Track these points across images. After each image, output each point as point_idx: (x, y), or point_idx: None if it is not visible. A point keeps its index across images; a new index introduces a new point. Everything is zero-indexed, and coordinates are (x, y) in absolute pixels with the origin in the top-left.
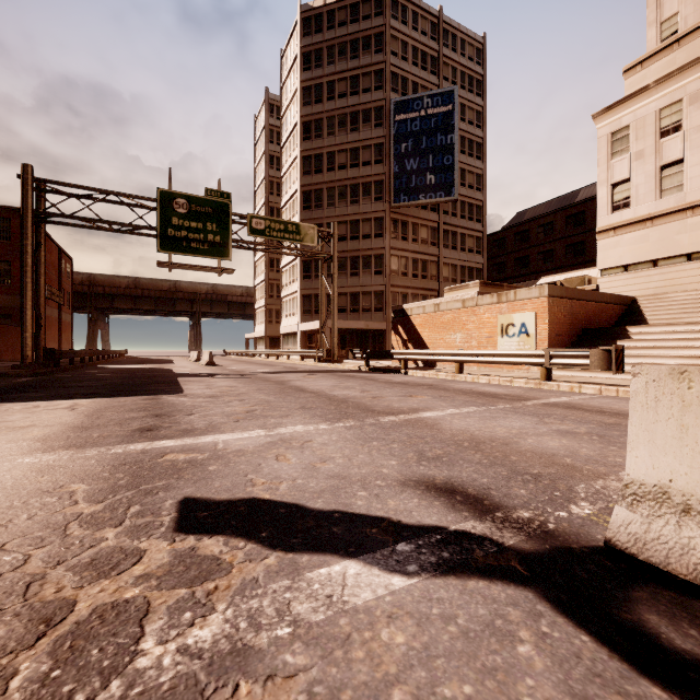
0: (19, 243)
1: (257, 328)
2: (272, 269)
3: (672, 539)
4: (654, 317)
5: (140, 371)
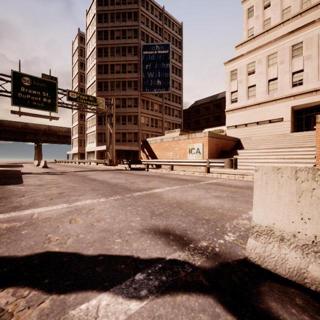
0: None
1: (73, 149)
2: (82, 119)
3: (276, 255)
4: (246, 146)
5: None
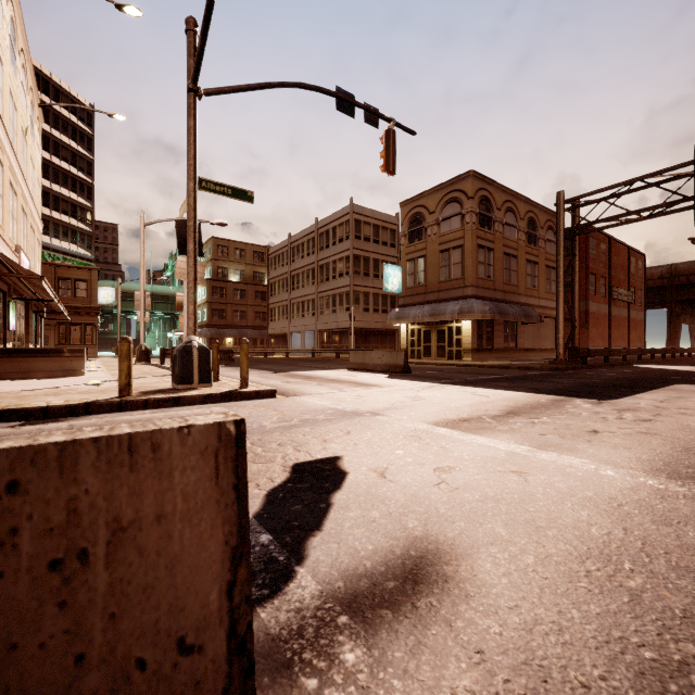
0: (584, 255)
1: None
2: None
3: None
4: None
5: (659, 373)
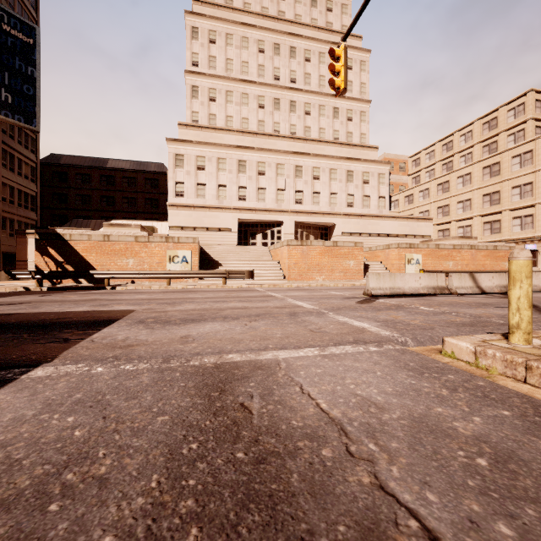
0: None
1: None
2: None
3: (377, 292)
4: (214, 256)
5: None
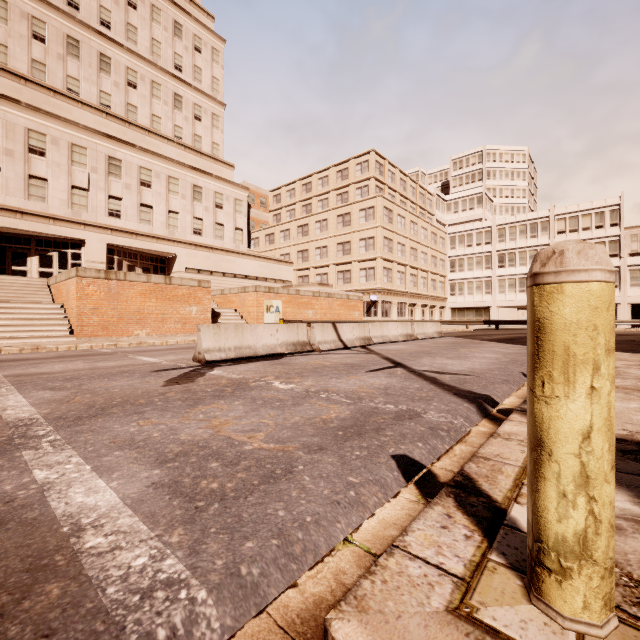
0: None
1: None
2: None
3: (214, 355)
4: None
5: None
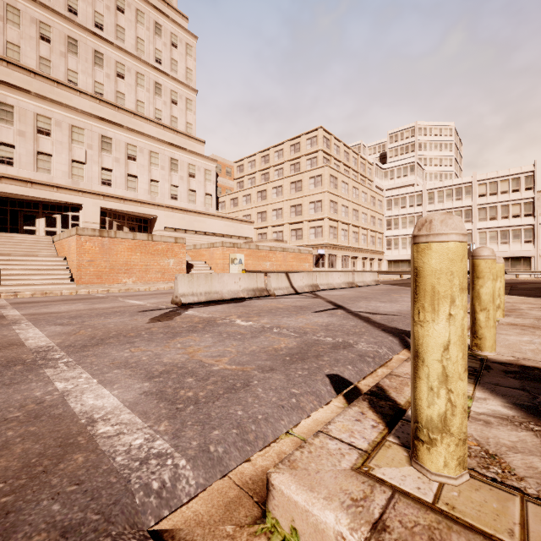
0: None
1: None
2: None
3: (188, 299)
4: None
5: None
